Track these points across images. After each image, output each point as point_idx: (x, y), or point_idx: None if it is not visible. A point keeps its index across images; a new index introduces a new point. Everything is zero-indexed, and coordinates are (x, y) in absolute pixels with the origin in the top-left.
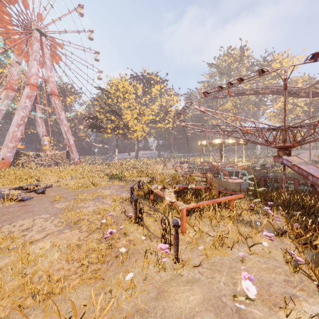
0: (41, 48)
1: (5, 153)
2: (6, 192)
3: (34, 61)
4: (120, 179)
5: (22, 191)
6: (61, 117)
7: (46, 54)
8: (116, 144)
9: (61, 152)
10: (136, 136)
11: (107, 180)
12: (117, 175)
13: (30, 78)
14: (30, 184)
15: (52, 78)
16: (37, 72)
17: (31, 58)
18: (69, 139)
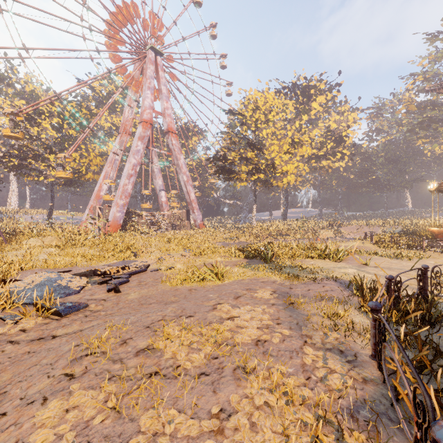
0: (156, 73)
1: (115, 213)
2: (64, 281)
3: (148, 90)
4: (269, 262)
5: (94, 278)
6: (179, 162)
7: (162, 79)
8: (254, 197)
9: (179, 212)
10: (286, 183)
11: (242, 264)
12: (260, 252)
13: (143, 113)
14: (120, 262)
15: (168, 110)
16: (151, 104)
17: (144, 87)
18: (189, 193)
